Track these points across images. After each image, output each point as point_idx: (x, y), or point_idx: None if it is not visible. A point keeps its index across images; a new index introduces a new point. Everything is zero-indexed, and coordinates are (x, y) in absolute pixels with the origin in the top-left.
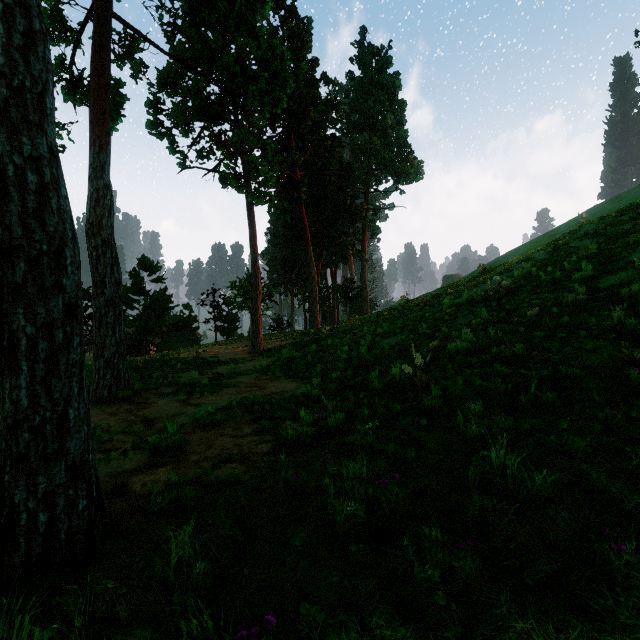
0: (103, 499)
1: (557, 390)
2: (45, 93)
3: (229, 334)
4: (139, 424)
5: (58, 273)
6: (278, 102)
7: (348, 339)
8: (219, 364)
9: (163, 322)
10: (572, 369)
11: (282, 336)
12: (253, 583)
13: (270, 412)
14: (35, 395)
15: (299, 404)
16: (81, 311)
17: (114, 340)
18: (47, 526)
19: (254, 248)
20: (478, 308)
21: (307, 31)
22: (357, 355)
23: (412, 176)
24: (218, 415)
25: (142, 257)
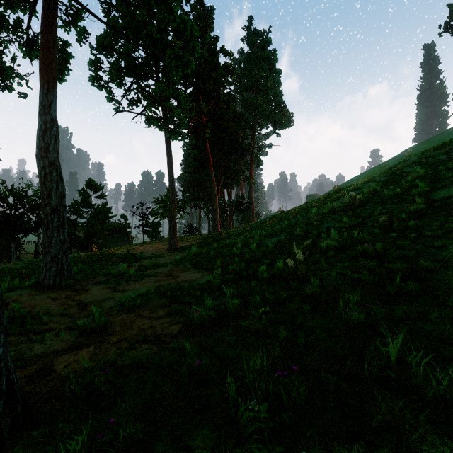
0: (15, 390)
1: (416, 280)
2: None
3: (154, 236)
4: (75, 307)
5: None
6: (189, 64)
7: (241, 239)
8: (144, 258)
9: (104, 227)
10: (427, 262)
11: (192, 237)
12: None
13: (180, 297)
14: None
15: (203, 290)
16: None
17: (59, 240)
18: None
19: (171, 172)
20: (338, 216)
21: (210, 16)
22: (248, 251)
23: (285, 123)
24: (138, 300)
25: (89, 180)
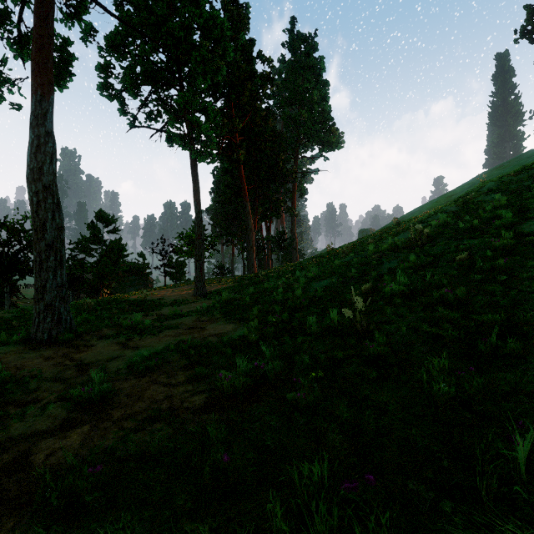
0: None
1: (515, 336)
2: None
3: (178, 279)
4: (72, 369)
5: None
6: (219, 70)
7: (282, 282)
8: (165, 306)
9: (118, 268)
10: (530, 313)
11: (223, 280)
12: None
13: (207, 356)
14: None
15: (236, 348)
16: None
17: (55, 284)
18: None
19: (197, 201)
20: (402, 254)
21: (245, 15)
22: (292, 297)
23: (334, 144)
24: (153, 360)
25: (99, 211)
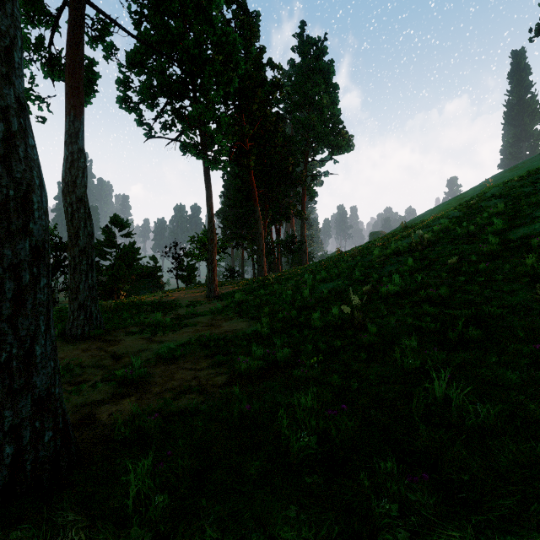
0: (69, 430)
1: (481, 327)
2: (13, 47)
3: (189, 281)
4: (108, 359)
5: (25, 217)
6: (231, 82)
7: (291, 285)
8: (180, 307)
9: (132, 271)
10: (494, 308)
11: (234, 283)
12: (210, 515)
13: (224, 348)
14: (2, 333)
15: (250, 341)
16: (48, 254)
17: (87, 285)
18: (13, 458)
19: (210, 207)
20: (403, 258)
21: (255, 23)
22: (300, 298)
23: (344, 148)
24: (178, 351)
25: (114, 215)
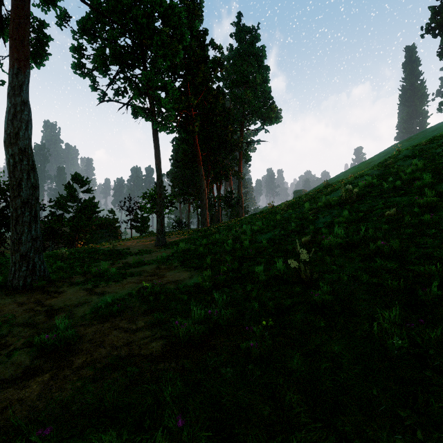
0: None
1: None
2: None
3: (142, 231)
4: (42, 315)
5: None
6: (177, 53)
7: (231, 235)
8: (130, 255)
9: (91, 222)
10: None
11: (181, 233)
12: None
13: (165, 302)
14: None
15: (191, 294)
16: None
17: (30, 236)
18: None
19: (158, 165)
20: (335, 210)
21: (199, 8)
22: (241, 248)
23: (274, 119)
24: (116, 306)
25: (75, 173)
